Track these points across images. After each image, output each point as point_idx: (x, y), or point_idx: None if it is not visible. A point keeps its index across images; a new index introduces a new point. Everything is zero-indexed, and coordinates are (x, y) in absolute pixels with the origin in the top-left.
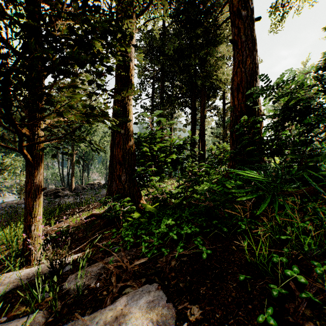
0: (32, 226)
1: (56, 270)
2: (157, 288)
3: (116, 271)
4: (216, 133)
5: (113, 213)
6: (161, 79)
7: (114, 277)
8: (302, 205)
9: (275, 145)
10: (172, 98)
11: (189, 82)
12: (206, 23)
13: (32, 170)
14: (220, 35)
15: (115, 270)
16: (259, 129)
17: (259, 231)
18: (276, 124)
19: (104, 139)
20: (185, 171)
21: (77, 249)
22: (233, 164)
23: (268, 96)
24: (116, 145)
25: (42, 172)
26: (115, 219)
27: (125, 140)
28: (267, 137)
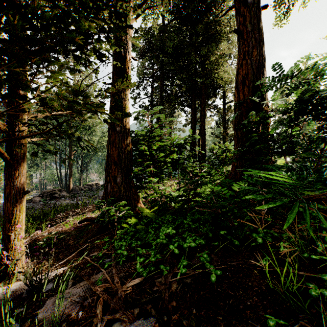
0: (12, 235)
1: (36, 288)
2: (154, 325)
3: (103, 296)
4: (216, 133)
5: (107, 218)
6: (161, 78)
7: (100, 306)
8: (324, 211)
9: (287, 143)
10: (172, 96)
11: (189, 81)
12: (206, 20)
13: (12, 171)
14: (221, 32)
15: (102, 295)
16: (267, 126)
17: (281, 246)
18: (290, 119)
19: (102, 139)
20: (186, 172)
21: (64, 261)
22: (237, 164)
23: (279, 88)
24: (111, 143)
25: (24, 174)
26: (109, 225)
27: (121, 138)
28: (278, 134)
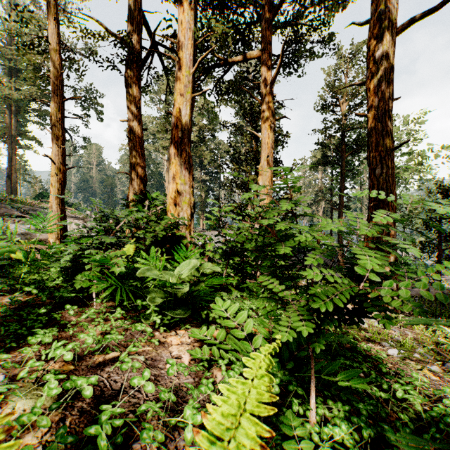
0: None
1: None
2: None
3: None
4: None
5: None
6: None
7: None
8: None
9: None
10: None
11: None
12: None
13: None
14: None
15: None
16: None
17: None
18: None
19: None
20: None
21: None
22: None
23: None
24: None
25: None
26: None
27: None
28: None
